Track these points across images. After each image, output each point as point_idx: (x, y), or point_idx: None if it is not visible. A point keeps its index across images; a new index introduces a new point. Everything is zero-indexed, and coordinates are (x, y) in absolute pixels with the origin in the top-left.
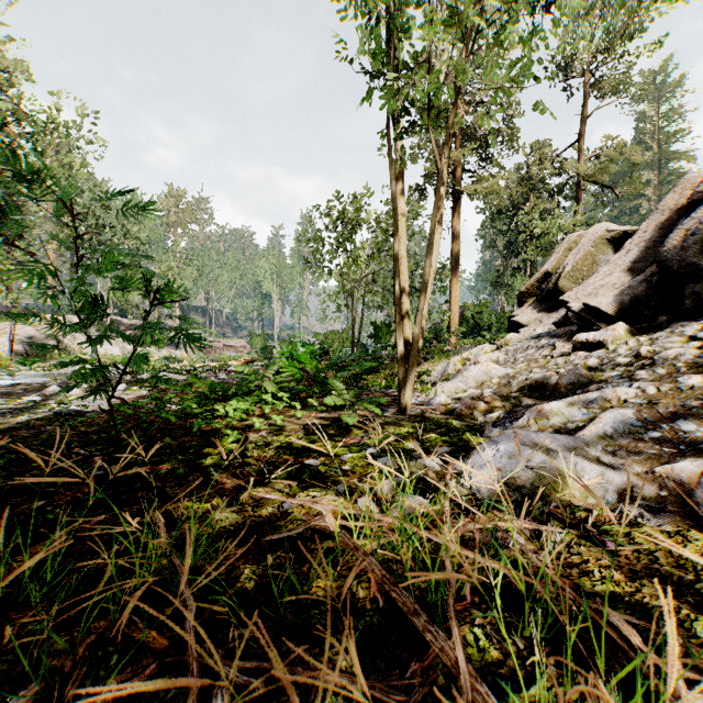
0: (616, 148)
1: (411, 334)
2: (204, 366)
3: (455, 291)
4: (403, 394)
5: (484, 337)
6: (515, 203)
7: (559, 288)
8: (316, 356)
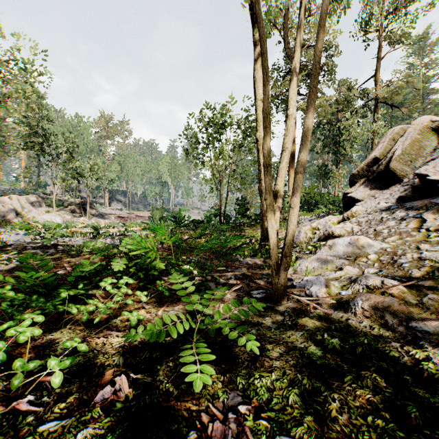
0: (404, 79)
1: None
2: (106, 232)
3: (292, 178)
4: (277, 280)
5: (313, 210)
6: (330, 120)
7: (391, 169)
8: (195, 223)
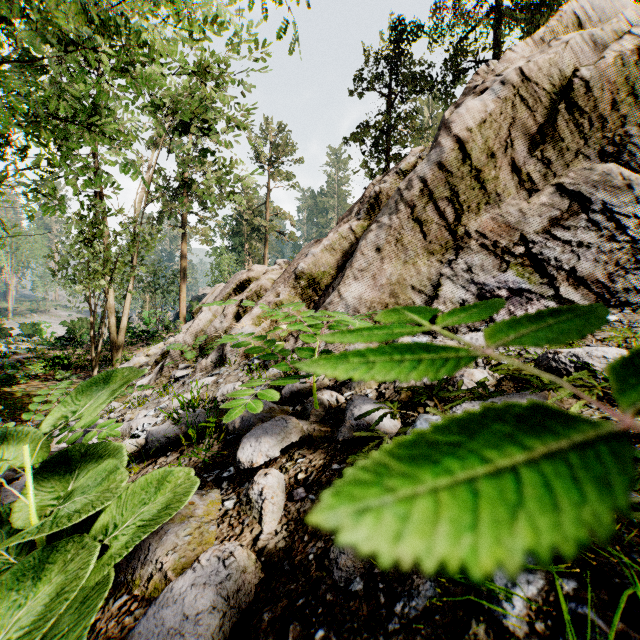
0: (285, 214)
1: (116, 341)
2: None
3: (183, 293)
4: (94, 372)
5: None
6: (239, 228)
7: None
8: (63, 341)
